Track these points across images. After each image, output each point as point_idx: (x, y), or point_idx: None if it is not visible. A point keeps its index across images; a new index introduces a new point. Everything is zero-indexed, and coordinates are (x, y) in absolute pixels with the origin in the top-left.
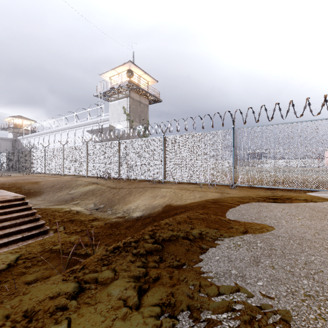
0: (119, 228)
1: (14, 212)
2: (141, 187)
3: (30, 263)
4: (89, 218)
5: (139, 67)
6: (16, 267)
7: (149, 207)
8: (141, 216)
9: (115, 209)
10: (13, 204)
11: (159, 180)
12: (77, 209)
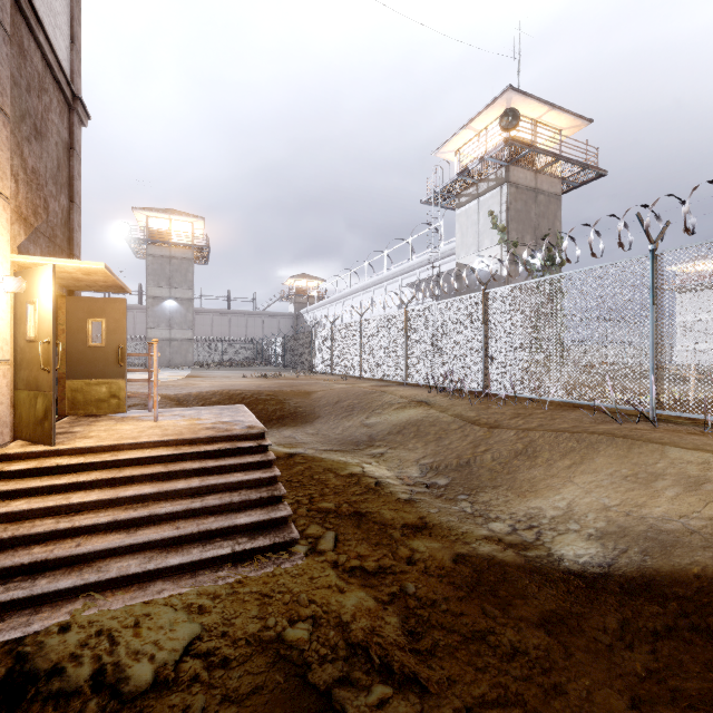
0: (512, 612)
1: (237, 470)
2: (566, 431)
3: (202, 701)
4: (405, 517)
5: (535, 97)
6: (164, 699)
7: (631, 530)
8: (602, 564)
9: (482, 499)
10: (239, 447)
11: (640, 412)
12: (378, 475)
